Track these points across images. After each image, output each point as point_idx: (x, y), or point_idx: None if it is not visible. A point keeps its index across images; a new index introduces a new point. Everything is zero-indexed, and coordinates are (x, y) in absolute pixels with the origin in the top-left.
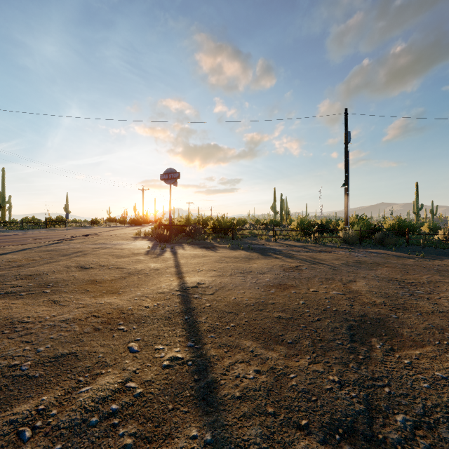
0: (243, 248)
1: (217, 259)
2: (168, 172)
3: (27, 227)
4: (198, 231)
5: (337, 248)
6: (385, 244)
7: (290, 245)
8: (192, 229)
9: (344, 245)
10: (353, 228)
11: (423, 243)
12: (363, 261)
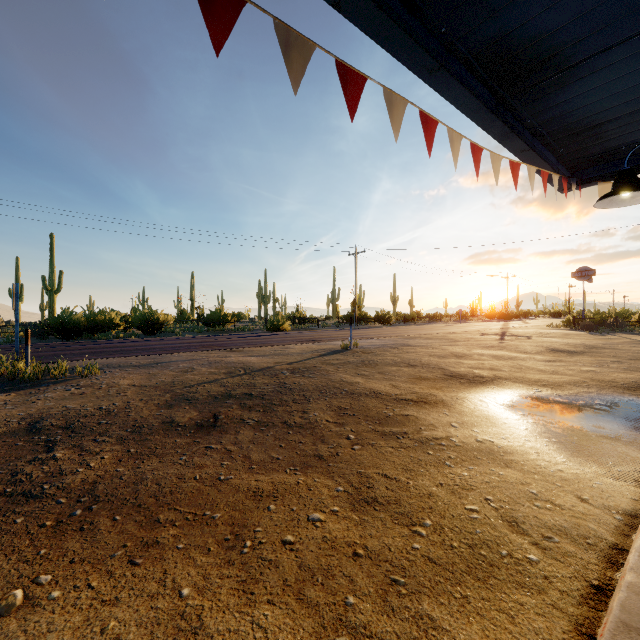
0: None
1: None
2: (580, 270)
3: (431, 321)
4: (622, 323)
5: None
6: None
7: None
8: (613, 322)
9: None
10: None
11: None
12: None
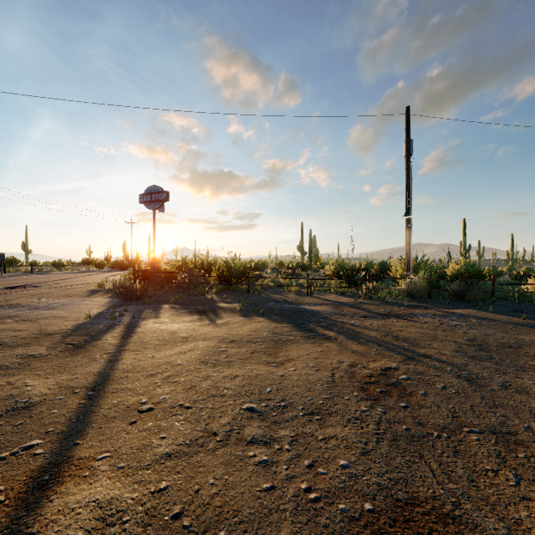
0: (263, 313)
1: (208, 352)
2: (150, 191)
3: None
4: (195, 280)
5: (406, 306)
6: (468, 299)
7: (335, 302)
8: (186, 278)
9: (411, 302)
10: (417, 275)
11: (520, 298)
12: (480, 340)
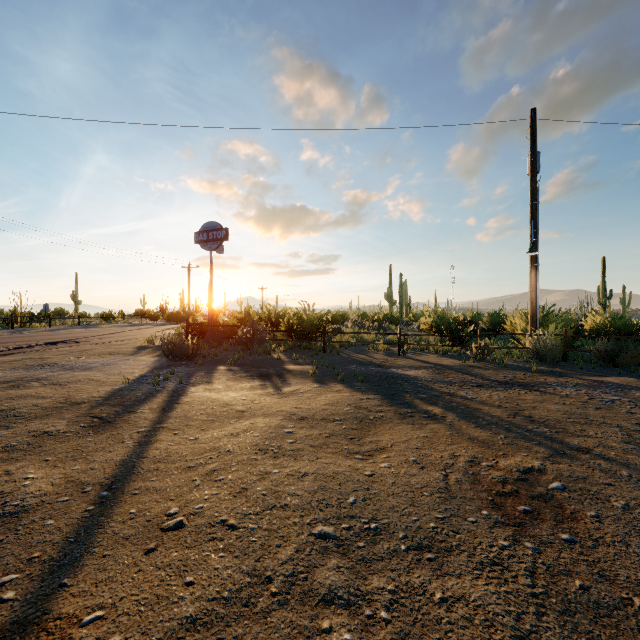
0: (343, 379)
1: (268, 434)
2: (207, 228)
3: None
4: (260, 335)
5: (534, 372)
6: (621, 363)
7: (436, 365)
8: (248, 333)
9: (539, 365)
10: (546, 330)
11: None
12: None
